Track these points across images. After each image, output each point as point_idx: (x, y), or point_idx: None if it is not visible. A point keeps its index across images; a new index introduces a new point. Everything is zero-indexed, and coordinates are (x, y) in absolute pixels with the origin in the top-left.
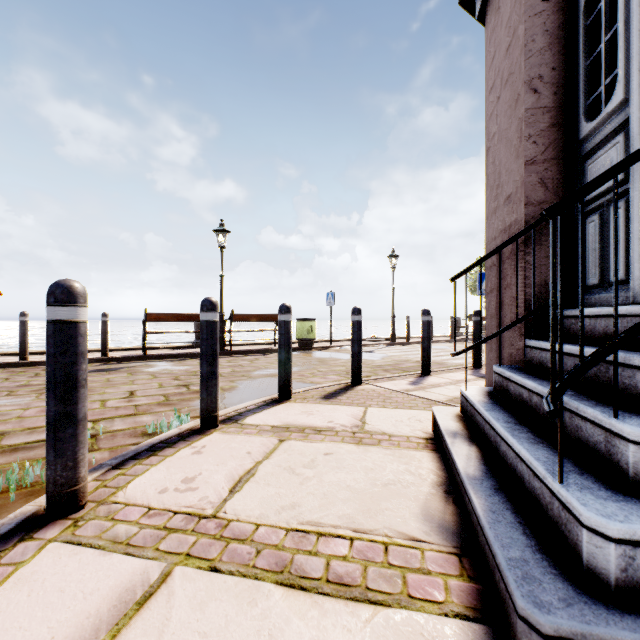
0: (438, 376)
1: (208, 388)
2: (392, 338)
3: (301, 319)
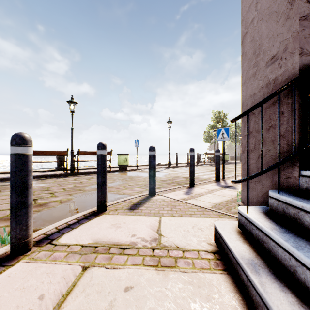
0: (199, 187)
1: (17, 217)
2: (169, 164)
3: (120, 154)
